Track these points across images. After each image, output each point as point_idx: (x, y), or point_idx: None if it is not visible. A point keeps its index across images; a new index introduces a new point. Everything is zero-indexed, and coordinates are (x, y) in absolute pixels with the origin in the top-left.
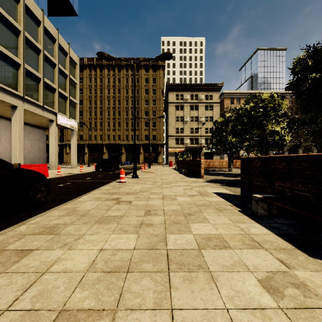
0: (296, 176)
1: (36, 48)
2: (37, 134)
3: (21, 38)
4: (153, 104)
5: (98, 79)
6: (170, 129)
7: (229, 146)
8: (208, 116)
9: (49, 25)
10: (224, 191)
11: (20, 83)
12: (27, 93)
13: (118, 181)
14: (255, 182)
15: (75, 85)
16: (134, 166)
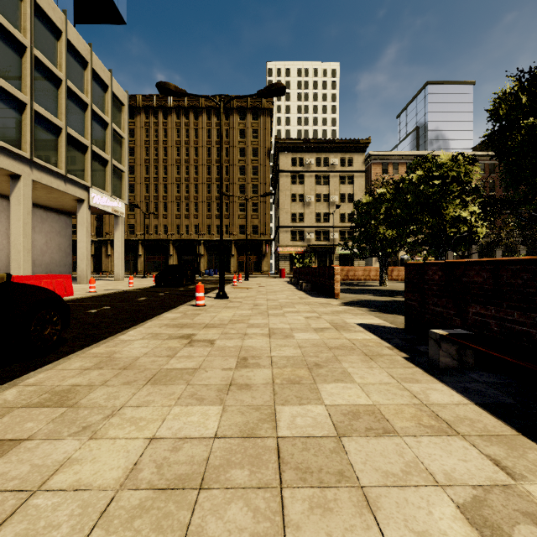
0: (509, 297)
1: (54, 76)
2: (57, 222)
3: (27, 59)
4: (253, 174)
5: (160, 130)
6: (282, 215)
7: (382, 244)
8: (345, 194)
9: (76, 38)
10: (376, 321)
11: (26, 136)
12: (39, 154)
13: (193, 304)
14: (431, 307)
15: (121, 141)
16: (220, 278)
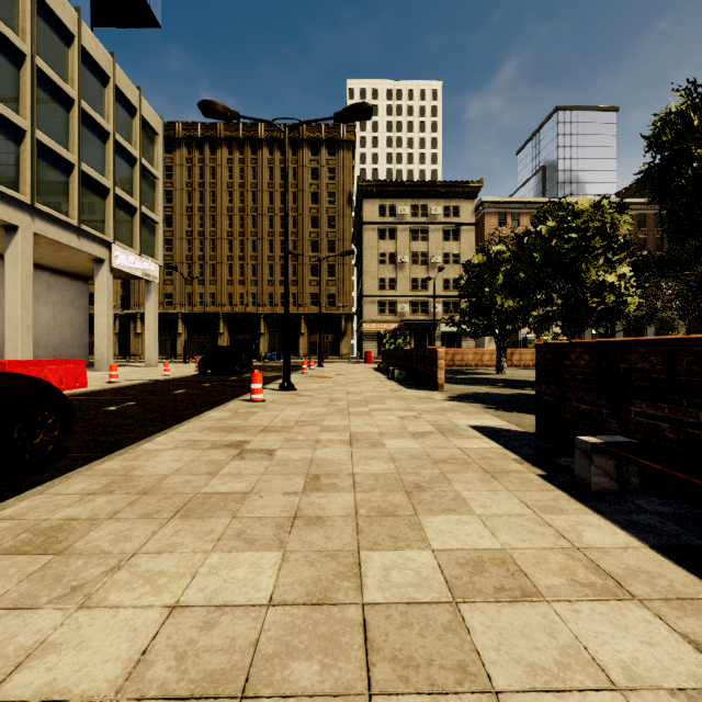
0: (692, 390)
1: (63, 94)
2: (69, 290)
3: (27, 71)
4: (328, 227)
5: (207, 169)
6: (367, 280)
7: (499, 319)
8: (450, 253)
9: (94, 44)
10: (496, 423)
11: (26, 174)
12: (43, 198)
13: (247, 399)
14: (575, 404)
15: (155, 182)
16: (285, 364)
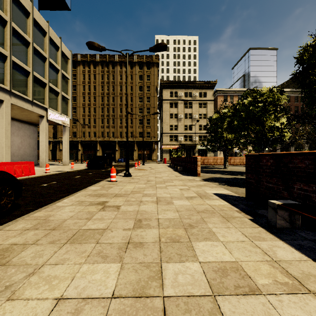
0: None
1: (25, 40)
2: (28, 130)
3: (8, 29)
4: (147, 101)
5: (92, 75)
6: (164, 126)
7: (225, 143)
8: (202, 113)
9: (39, 17)
10: (225, 192)
11: (7, 76)
12: (15, 87)
13: (108, 180)
14: (265, 184)
15: (67, 81)
16: (126, 164)
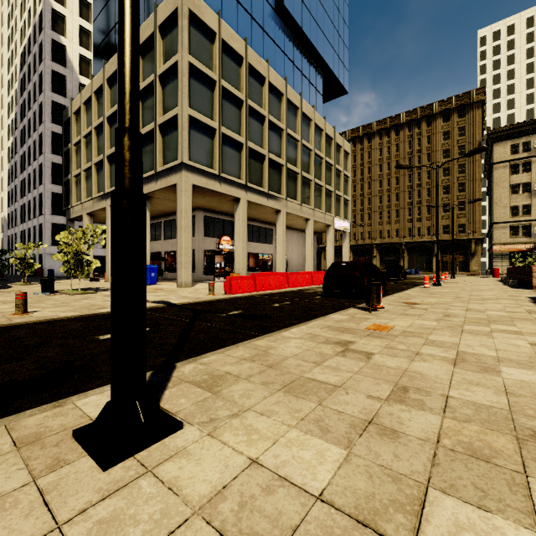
0: None
1: (320, 158)
2: None
3: (312, 156)
4: (458, 173)
5: (365, 154)
6: (498, 210)
7: None
8: None
9: (328, 128)
10: None
11: (312, 198)
12: (315, 205)
13: (421, 287)
14: None
15: (347, 179)
16: (436, 274)
